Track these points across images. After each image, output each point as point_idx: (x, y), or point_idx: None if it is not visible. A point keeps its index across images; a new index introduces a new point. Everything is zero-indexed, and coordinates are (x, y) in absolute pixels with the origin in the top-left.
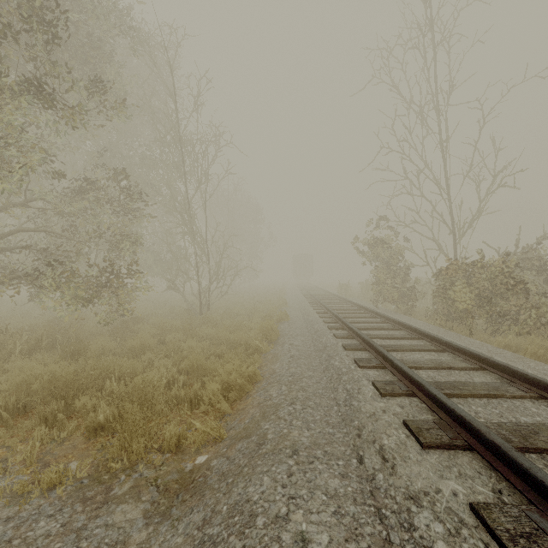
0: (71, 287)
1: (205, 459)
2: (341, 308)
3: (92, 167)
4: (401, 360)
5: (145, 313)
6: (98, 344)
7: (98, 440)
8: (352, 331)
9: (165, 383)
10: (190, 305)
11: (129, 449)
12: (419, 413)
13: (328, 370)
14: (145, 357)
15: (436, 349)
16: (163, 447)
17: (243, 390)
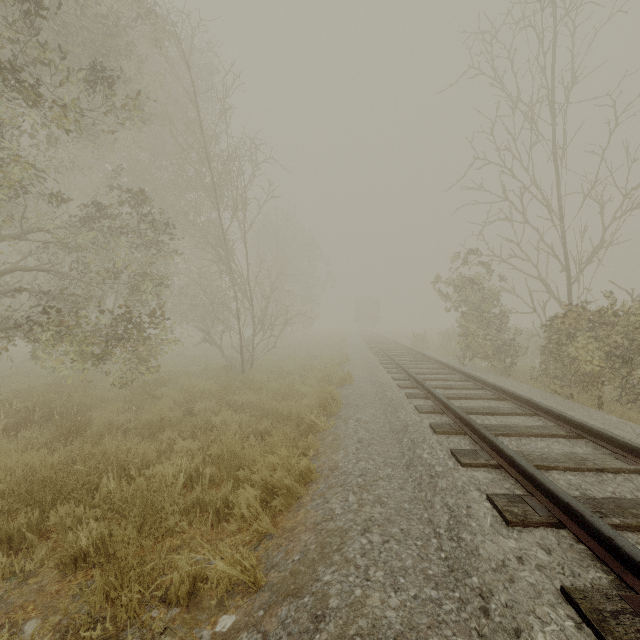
0: (74, 341)
1: (230, 624)
2: (419, 367)
3: (106, 190)
4: (520, 453)
5: (175, 372)
6: (103, 418)
7: (78, 576)
8: (440, 403)
9: (186, 477)
10: (229, 361)
11: (116, 602)
12: (580, 566)
13: (414, 466)
14: (164, 436)
15: (566, 434)
16: (169, 596)
17: (292, 495)
